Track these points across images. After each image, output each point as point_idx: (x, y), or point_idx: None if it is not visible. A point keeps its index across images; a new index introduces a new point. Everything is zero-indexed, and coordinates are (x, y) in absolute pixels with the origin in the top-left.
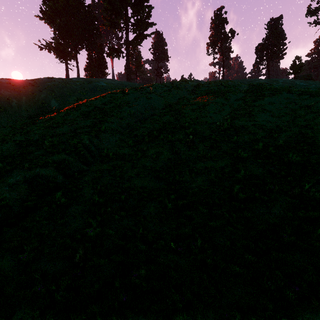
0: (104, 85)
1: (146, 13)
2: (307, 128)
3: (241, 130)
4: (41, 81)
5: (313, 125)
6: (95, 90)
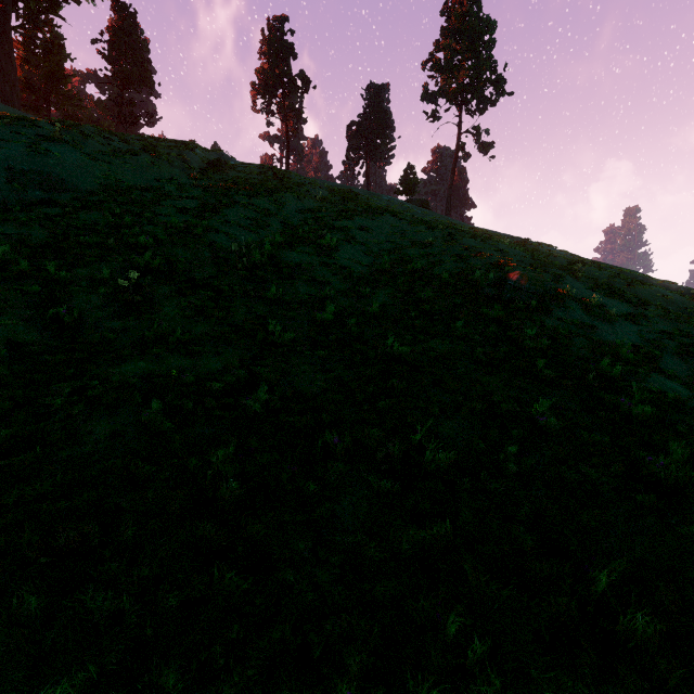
0: None
1: None
2: (423, 283)
3: (296, 273)
4: None
5: (432, 277)
6: None
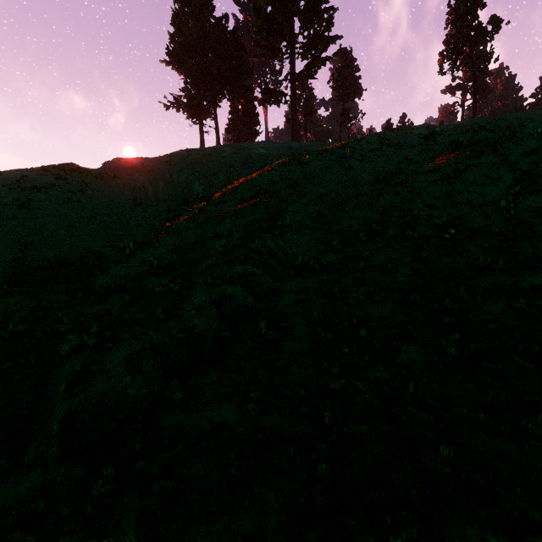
0: (263, 153)
1: (326, 22)
2: None
3: None
4: (177, 157)
5: None
6: (252, 161)
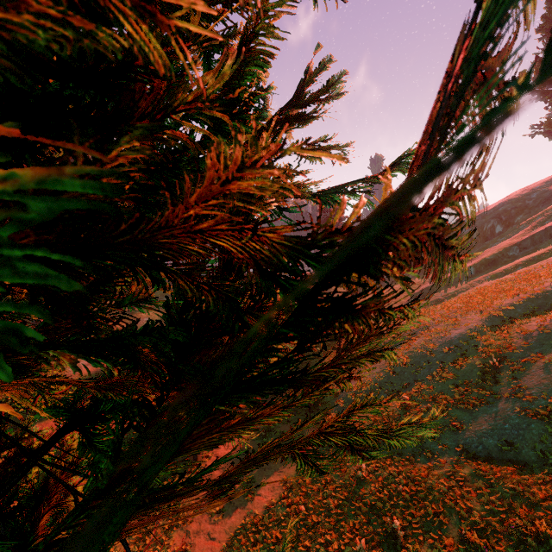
0: None
1: None
2: None
3: None
4: (495, 208)
5: None
6: (551, 198)
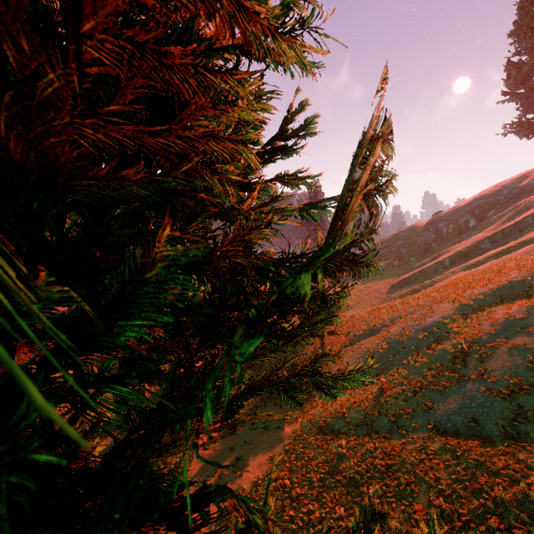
0: None
1: None
2: None
3: None
4: (469, 203)
5: None
6: (520, 194)
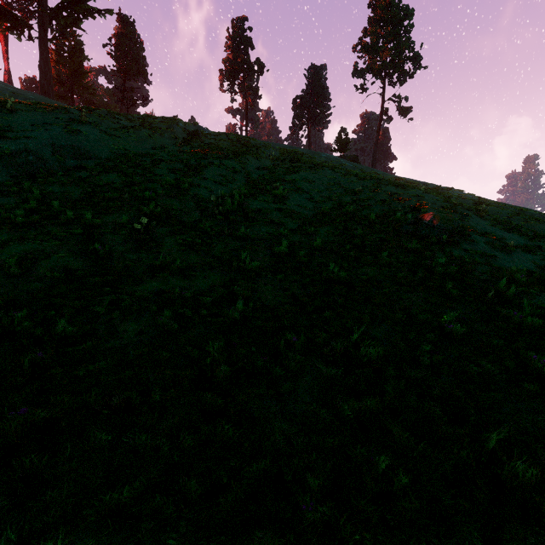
0: None
1: None
2: (355, 222)
3: (258, 217)
4: None
5: (362, 218)
6: None
